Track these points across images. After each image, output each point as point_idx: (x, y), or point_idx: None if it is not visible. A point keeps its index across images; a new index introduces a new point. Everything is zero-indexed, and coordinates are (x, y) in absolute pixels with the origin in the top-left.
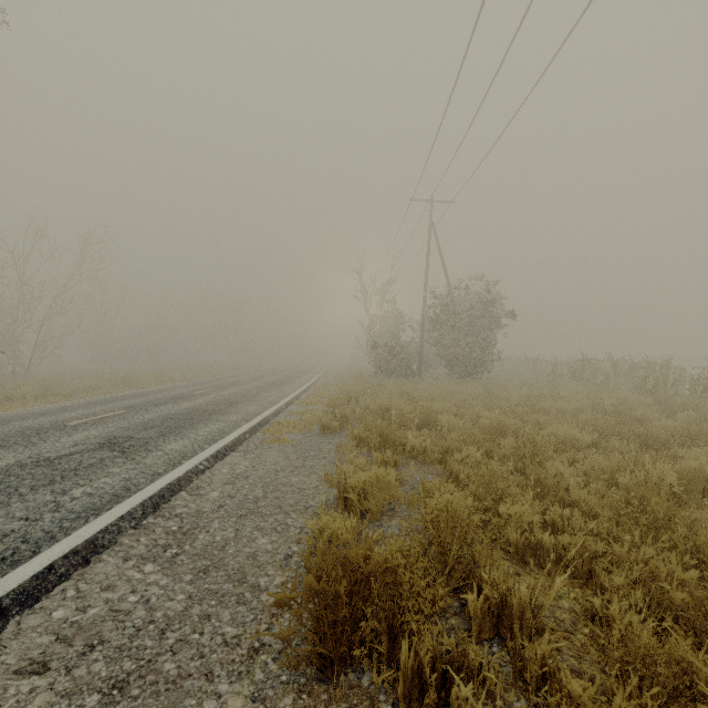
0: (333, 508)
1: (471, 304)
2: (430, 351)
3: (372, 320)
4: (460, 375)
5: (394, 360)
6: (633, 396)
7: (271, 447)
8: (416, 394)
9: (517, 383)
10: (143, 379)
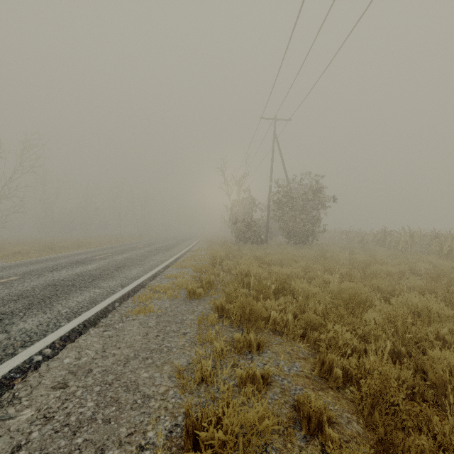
0: (178, 450)
1: (304, 191)
2: (273, 225)
3: (233, 203)
4: (296, 242)
5: (249, 231)
6: (438, 260)
7: (135, 318)
8: (267, 258)
9: (337, 248)
10: (65, 246)
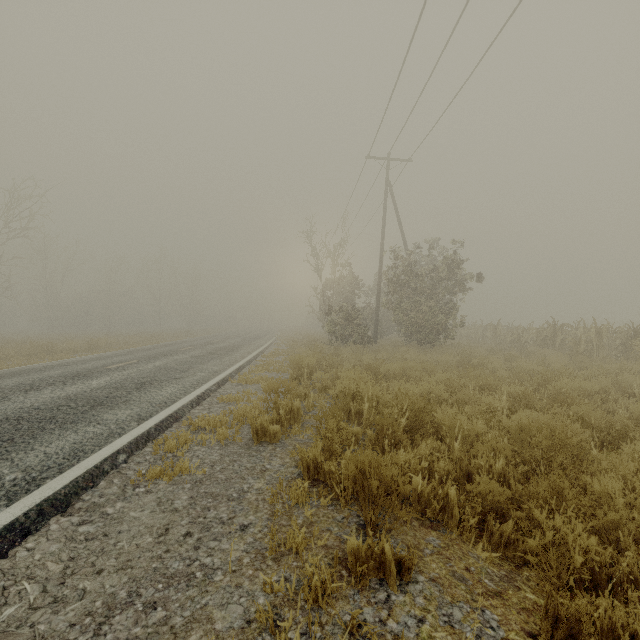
0: None
1: (433, 266)
2: (384, 316)
3: (325, 284)
4: (421, 342)
5: (350, 325)
6: None
7: (151, 489)
8: (383, 368)
9: (484, 350)
10: (70, 348)
